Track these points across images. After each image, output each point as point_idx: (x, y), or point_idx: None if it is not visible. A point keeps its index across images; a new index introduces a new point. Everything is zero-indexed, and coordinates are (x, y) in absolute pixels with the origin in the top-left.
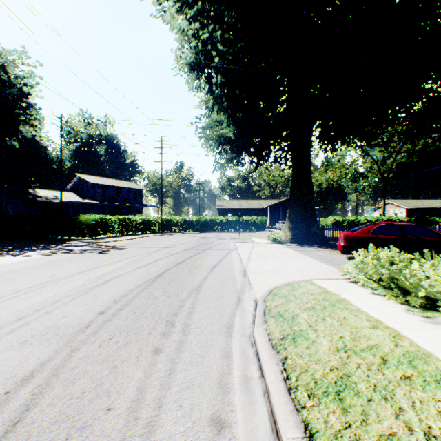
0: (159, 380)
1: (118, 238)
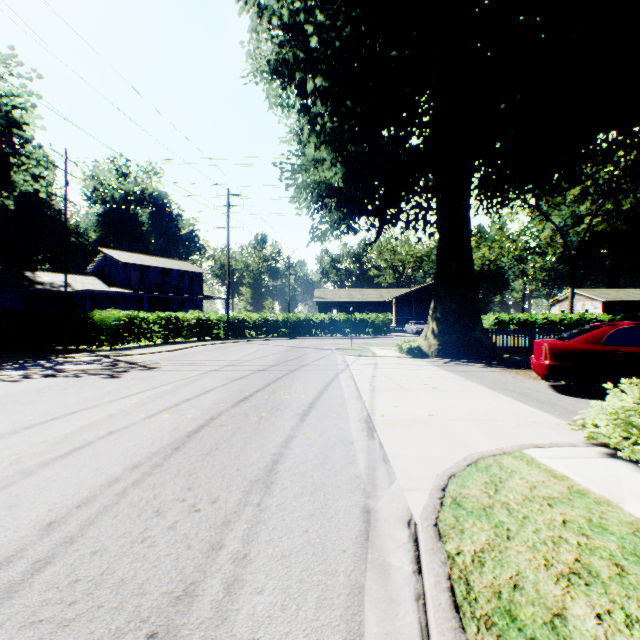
0: None
1: (156, 347)
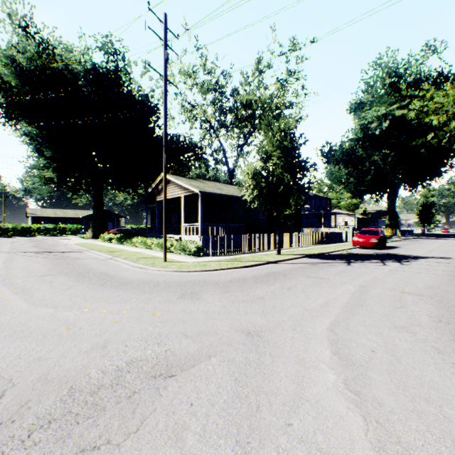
0: (59, 247)
1: None
